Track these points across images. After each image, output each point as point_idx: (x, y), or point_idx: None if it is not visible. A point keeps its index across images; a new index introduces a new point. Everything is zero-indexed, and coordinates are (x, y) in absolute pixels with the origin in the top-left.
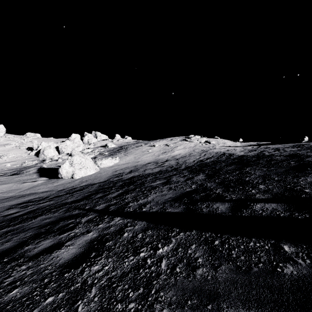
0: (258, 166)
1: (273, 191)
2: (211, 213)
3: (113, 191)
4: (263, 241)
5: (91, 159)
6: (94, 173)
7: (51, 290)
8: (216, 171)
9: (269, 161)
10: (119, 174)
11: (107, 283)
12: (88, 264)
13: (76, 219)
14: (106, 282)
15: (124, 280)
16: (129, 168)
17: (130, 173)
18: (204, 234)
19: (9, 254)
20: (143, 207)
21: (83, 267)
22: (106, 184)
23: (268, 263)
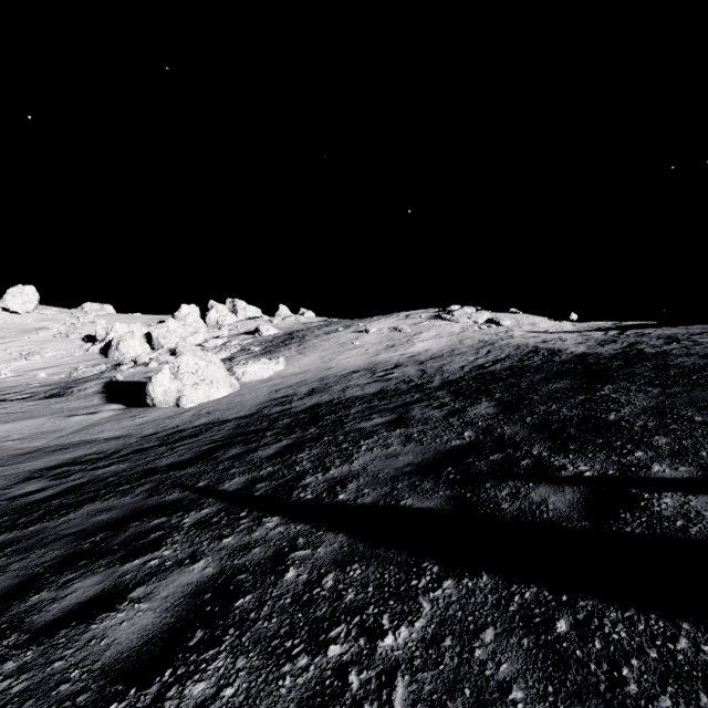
0: (635, 382)
1: (700, 456)
2: (527, 517)
3: (269, 441)
4: None
5: (221, 363)
6: (227, 394)
7: None
8: (521, 393)
9: (661, 370)
10: (284, 399)
11: None
12: (179, 675)
13: (171, 517)
14: None
15: None
16: (309, 384)
17: (310, 395)
18: (518, 590)
19: None
20: (338, 491)
21: (164, 684)
22: (252, 421)
23: None
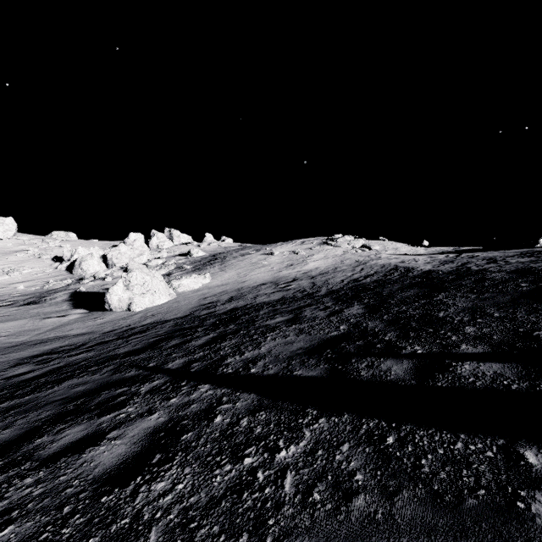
0: (460, 291)
1: (492, 338)
2: (377, 379)
3: (199, 334)
4: (481, 440)
5: (162, 277)
6: (167, 301)
7: (75, 531)
8: (383, 299)
9: (480, 282)
10: (210, 304)
11: (181, 520)
12: (146, 479)
13: (131, 387)
14: (177, 519)
15: (212, 515)
16: (229, 293)
17: (229, 302)
18: (366, 422)
19: (6, 452)
20: (251, 367)
21: (137, 485)
22: (186, 321)
23: (497, 490)
